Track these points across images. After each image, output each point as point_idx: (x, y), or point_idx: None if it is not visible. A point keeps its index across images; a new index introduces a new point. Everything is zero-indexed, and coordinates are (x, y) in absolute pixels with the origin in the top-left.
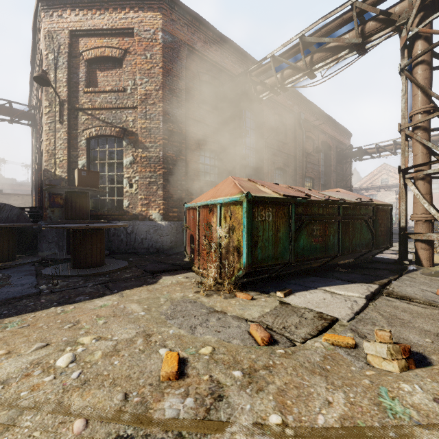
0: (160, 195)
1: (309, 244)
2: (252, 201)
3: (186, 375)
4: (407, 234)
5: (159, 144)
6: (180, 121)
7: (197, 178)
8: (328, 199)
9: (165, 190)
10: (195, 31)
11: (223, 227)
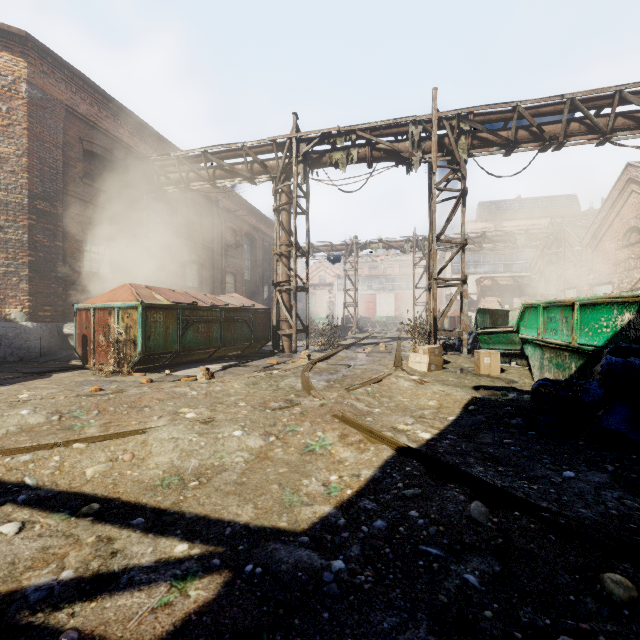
0: (24, 290)
1: (195, 338)
2: (146, 307)
3: (105, 390)
4: (277, 331)
5: (23, 225)
6: (56, 199)
7: (81, 269)
8: (214, 305)
9: (33, 283)
10: (77, 89)
11: (122, 326)
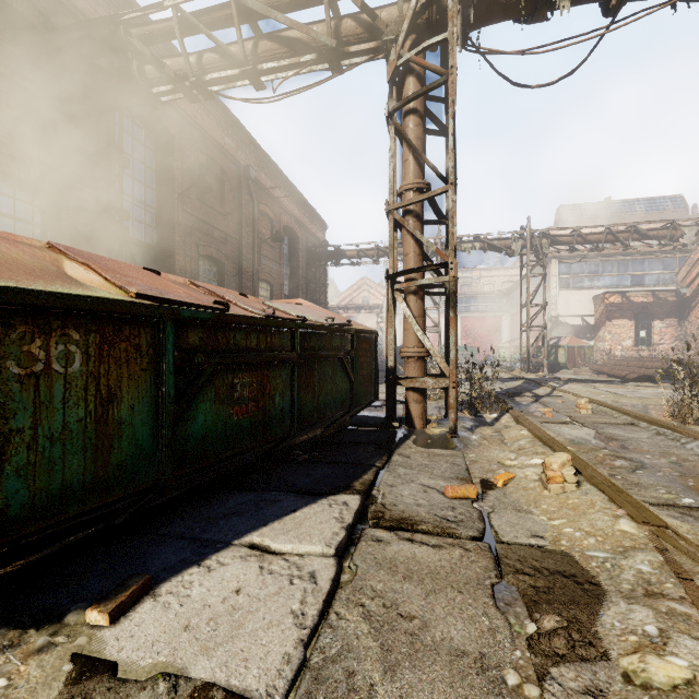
0: None
1: (221, 423)
2: None
3: None
4: (396, 380)
5: None
6: None
7: None
8: (273, 317)
9: None
10: None
11: None
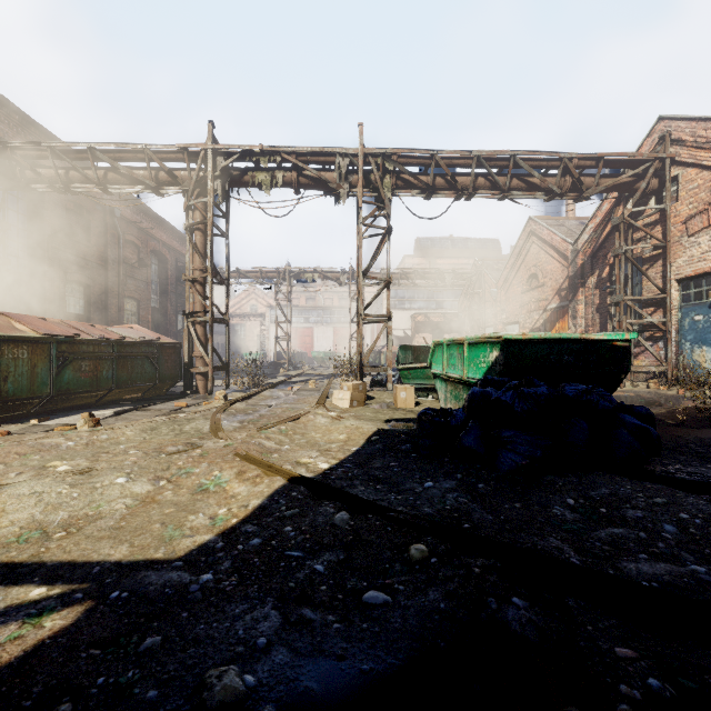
0: None
1: (76, 379)
2: (1, 340)
3: None
4: (189, 369)
5: None
6: None
7: None
8: (103, 338)
9: None
10: None
11: None
